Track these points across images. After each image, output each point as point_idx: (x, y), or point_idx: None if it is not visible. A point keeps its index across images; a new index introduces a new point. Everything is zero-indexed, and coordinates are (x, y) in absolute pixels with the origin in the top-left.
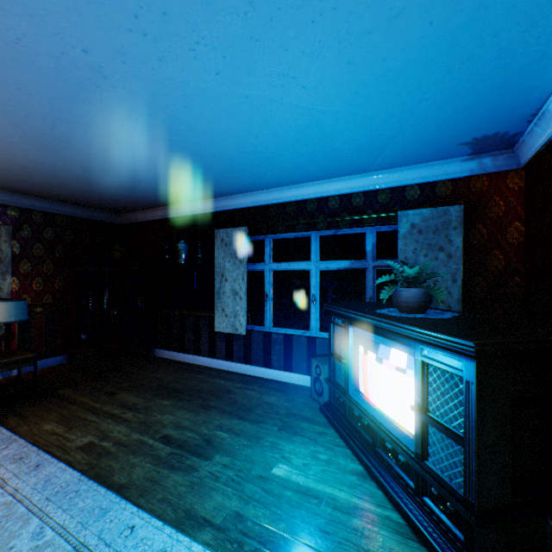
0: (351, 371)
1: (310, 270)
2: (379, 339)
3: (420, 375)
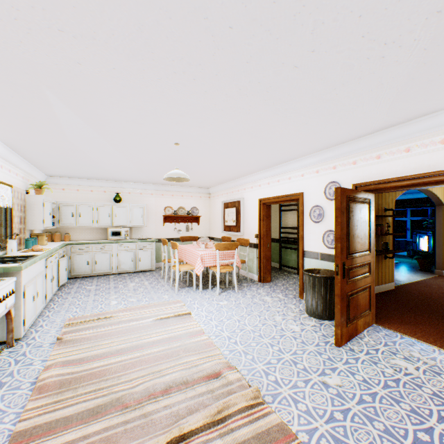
0: (417, 244)
1: (406, 220)
2: (422, 235)
3: (427, 238)
